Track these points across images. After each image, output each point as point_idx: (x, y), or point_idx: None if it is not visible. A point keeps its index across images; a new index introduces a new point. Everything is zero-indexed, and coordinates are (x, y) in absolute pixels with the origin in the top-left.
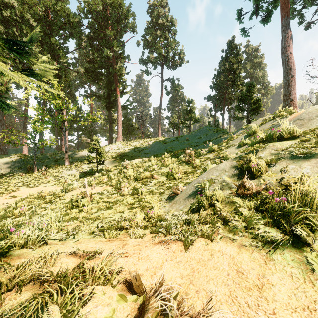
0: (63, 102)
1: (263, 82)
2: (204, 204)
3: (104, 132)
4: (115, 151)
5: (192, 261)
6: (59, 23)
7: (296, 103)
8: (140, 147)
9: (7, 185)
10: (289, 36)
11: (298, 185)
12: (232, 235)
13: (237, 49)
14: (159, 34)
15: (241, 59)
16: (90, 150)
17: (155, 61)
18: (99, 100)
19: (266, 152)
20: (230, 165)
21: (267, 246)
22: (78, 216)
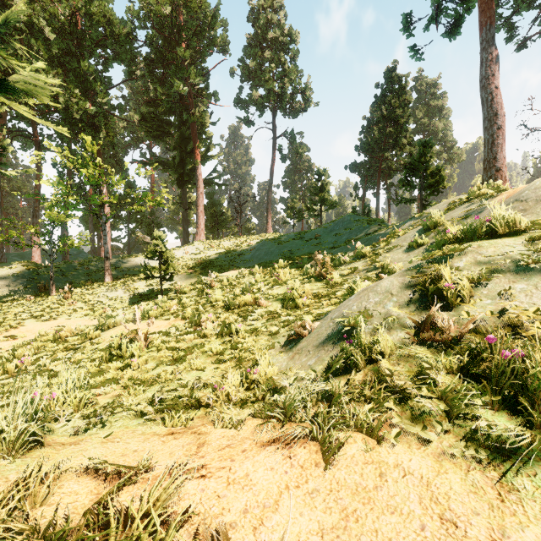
0: (102, 171)
1: (445, 140)
2: (356, 359)
3: (173, 225)
4: (192, 258)
5: (341, 490)
6: (96, 36)
7: (506, 174)
8: (236, 250)
9: (1, 317)
10: (495, 58)
11: (540, 322)
12: (421, 428)
13: (402, 84)
14: (269, 56)
15: (408, 101)
16: (148, 256)
17: (262, 103)
18: (165, 170)
19: (467, 260)
20: (401, 283)
21: (497, 454)
22: (121, 377)
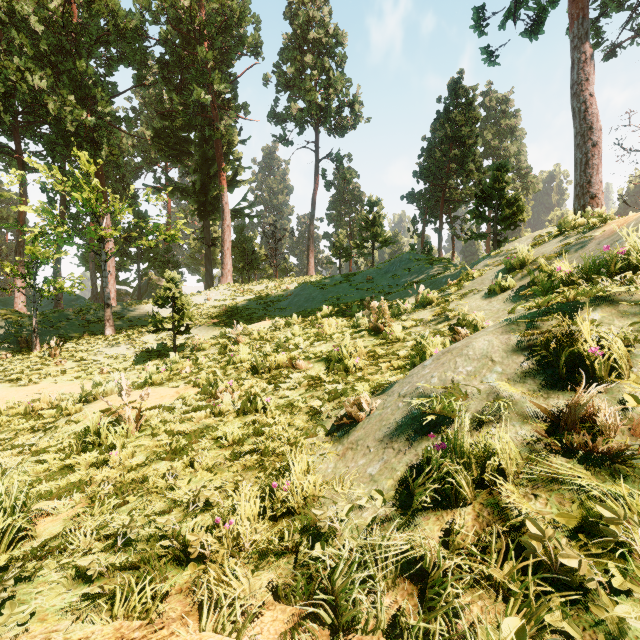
0: (100, 196)
1: (518, 167)
2: (457, 481)
3: (195, 266)
4: (216, 305)
5: None
6: (96, 30)
7: (603, 203)
8: (270, 296)
9: None
10: (589, 59)
11: None
12: None
13: (469, 98)
14: (310, 61)
15: (476, 118)
16: (157, 303)
17: (302, 118)
18: (183, 198)
19: (604, 309)
20: (506, 344)
21: None
22: (92, 480)
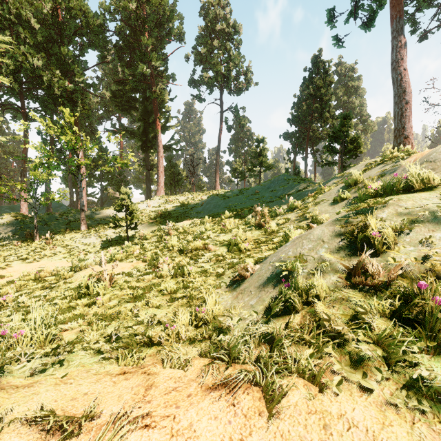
0: (78, 138)
1: (360, 115)
2: (294, 301)
3: (139, 183)
4: (153, 210)
5: None
6: (74, 26)
7: (412, 141)
8: (190, 204)
9: None
10: (403, 45)
11: None
12: (361, 375)
13: (326, 68)
14: (217, 45)
15: (331, 82)
16: (116, 208)
17: (211, 83)
18: (131, 137)
19: (389, 211)
20: (331, 232)
21: (439, 404)
22: (87, 313)
